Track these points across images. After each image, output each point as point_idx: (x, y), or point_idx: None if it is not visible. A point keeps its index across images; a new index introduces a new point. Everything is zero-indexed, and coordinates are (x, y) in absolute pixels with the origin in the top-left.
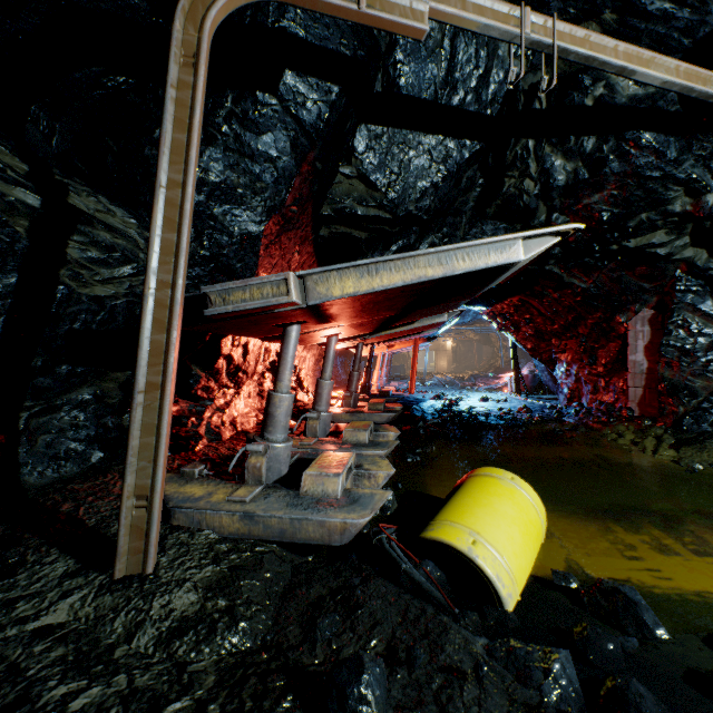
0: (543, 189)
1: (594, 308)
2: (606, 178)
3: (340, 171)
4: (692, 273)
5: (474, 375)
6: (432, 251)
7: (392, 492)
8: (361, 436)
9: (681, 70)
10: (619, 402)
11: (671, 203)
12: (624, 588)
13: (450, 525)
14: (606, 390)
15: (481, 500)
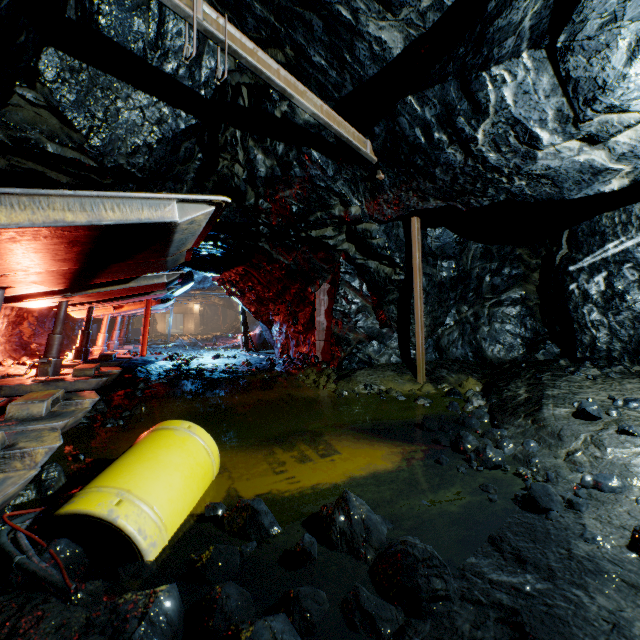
0: (249, 176)
1: (295, 280)
2: (293, 179)
3: (17, 91)
4: (348, 260)
5: (216, 336)
6: (71, 193)
7: (59, 468)
8: (36, 408)
9: (324, 109)
10: (312, 352)
11: (333, 208)
12: (253, 502)
13: (97, 491)
14: (305, 344)
15: (147, 455)
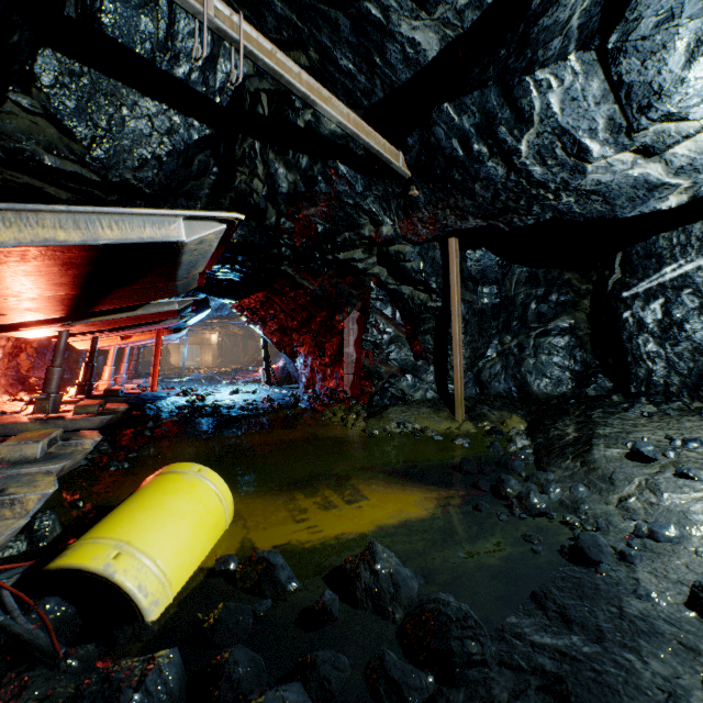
0: (270, 192)
1: (321, 307)
2: (318, 196)
3: (11, 97)
4: (380, 286)
5: (235, 369)
6: (63, 209)
7: (54, 516)
8: (30, 449)
9: (351, 118)
10: (340, 387)
11: (363, 228)
12: (269, 555)
13: (93, 542)
14: (332, 377)
15: (150, 502)
